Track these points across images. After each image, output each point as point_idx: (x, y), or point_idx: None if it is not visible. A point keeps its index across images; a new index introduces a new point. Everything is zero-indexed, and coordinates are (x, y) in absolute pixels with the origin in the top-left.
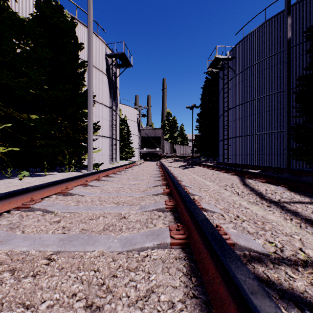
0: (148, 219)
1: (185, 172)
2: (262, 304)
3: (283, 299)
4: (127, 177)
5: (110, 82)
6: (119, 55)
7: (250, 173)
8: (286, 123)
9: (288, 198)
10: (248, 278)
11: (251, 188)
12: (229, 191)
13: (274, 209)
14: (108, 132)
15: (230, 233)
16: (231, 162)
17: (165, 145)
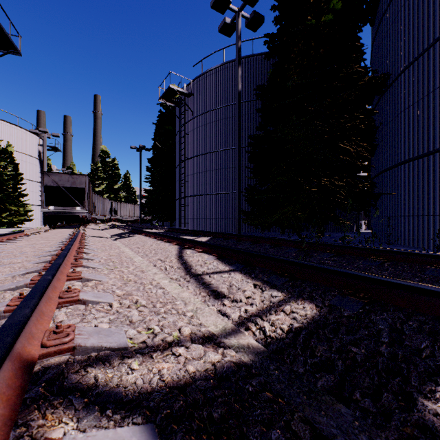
0: None
1: (113, 244)
2: None
3: (90, 406)
4: None
5: None
6: None
7: (191, 241)
8: (237, 184)
9: (211, 269)
10: None
11: (184, 260)
12: (156, 267)
13: (190, 284)
14: None
15: (85, 332)
16: (189, 227)
17: (95, 203)
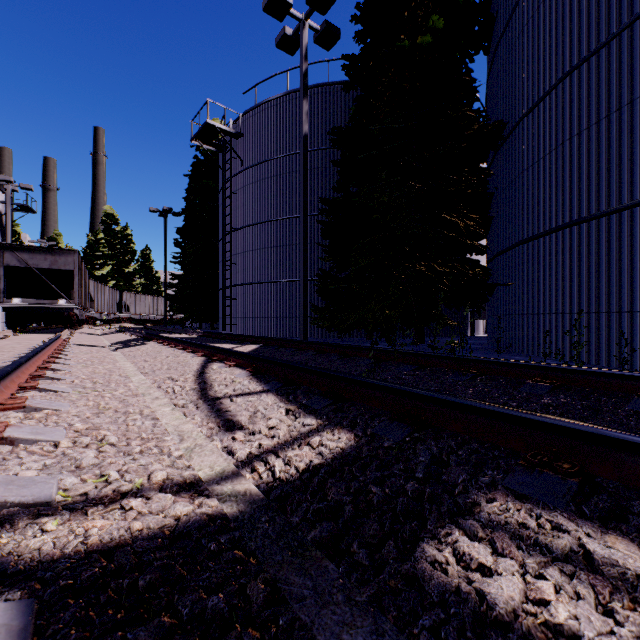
0: None
1: (109, 357)
2: None
3: None
4: None
5: None
6: None
7: (223, 351)
8: (302, 268)
9: (237, 390)
10: None
11: (204, 378)
12: (160, 389)
13: (199, 412)
14: None
15: None
16: (237, 330)
17: (94, 294)
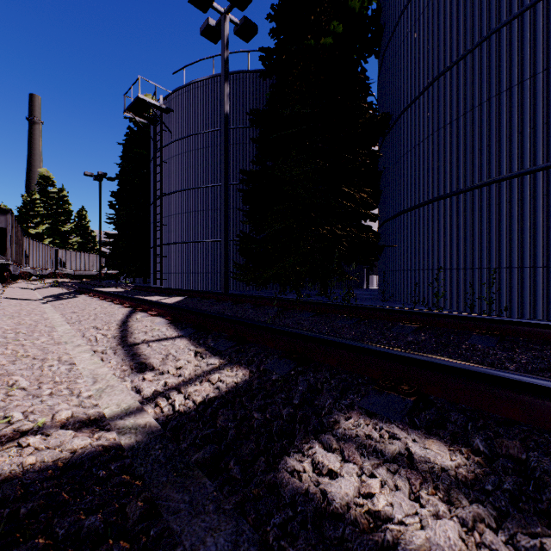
0: None
1: (38, 309)
2: None
3: None
4: None
5: None
6: None
7: (147, 302)
8: (223, 230)
9: (154, 336)
10: None
11: (127, 326)
12: (82, 338)
13: (116, 356)
14: None
15: None
16: (167, 284)
17: (28, 250)
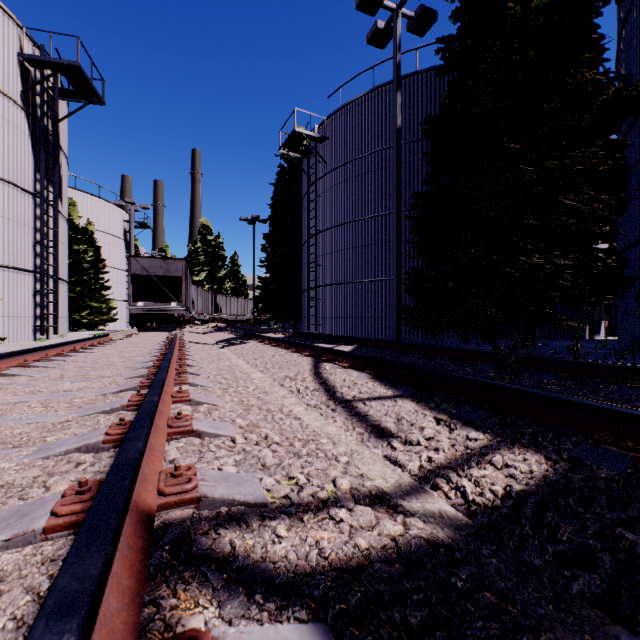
0: (40, 478)
1: (222, 354)
2: (46, 633)
3: (231, 585)
4: (60, 373)
5: (37, 129)
6: (64, 66)
7: (330, 352)
8: (395, 267)
9: (366, 393)
10: (76, 581)
11: (323, 378)
12: (284, 388)
13: (338, 414)
14: (29, 257)
15: (209, 477)
16: (322, 330)
17: (194, 297)
